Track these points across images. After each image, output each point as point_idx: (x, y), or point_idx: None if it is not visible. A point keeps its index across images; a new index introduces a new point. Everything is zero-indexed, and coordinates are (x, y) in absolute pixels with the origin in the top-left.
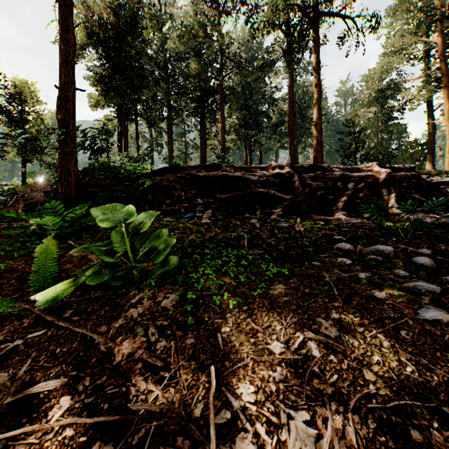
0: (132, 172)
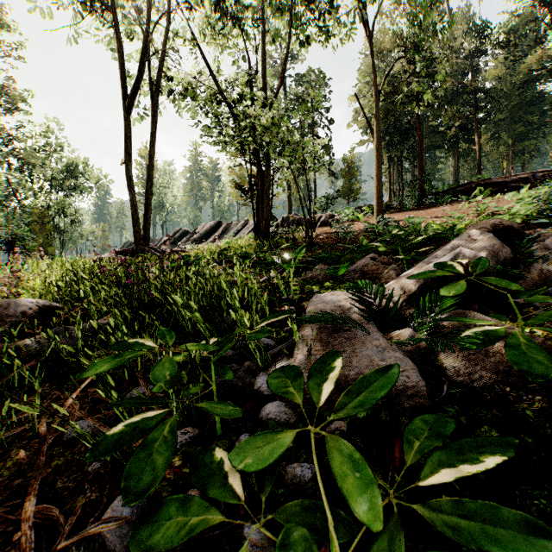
0: (434, 191)
